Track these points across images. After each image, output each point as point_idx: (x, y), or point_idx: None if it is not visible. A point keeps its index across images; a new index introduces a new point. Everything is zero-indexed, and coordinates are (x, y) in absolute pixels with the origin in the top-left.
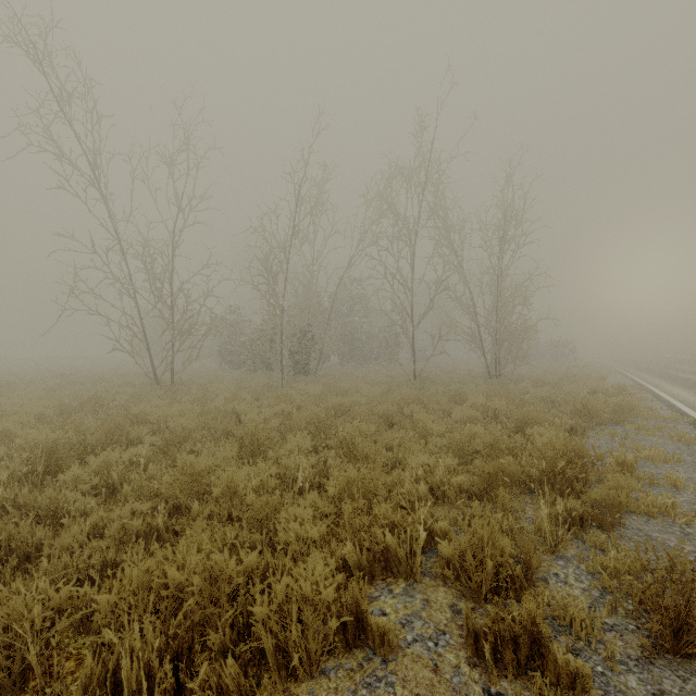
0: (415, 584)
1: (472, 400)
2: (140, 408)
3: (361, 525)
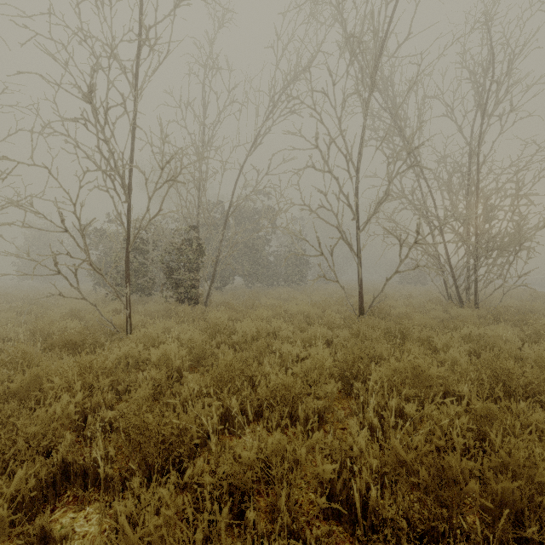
0: None
1: None
2: None
3: None
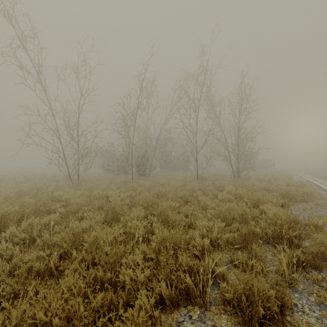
0: (206, 312)
1: (227, 189)
2: (58, 193)
3: (171, 270)
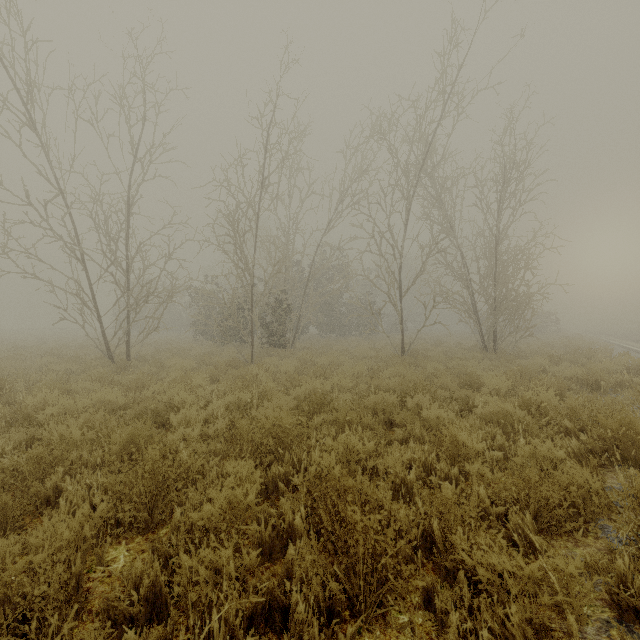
0: None
1: (492, 385)
2: (40, 398)
3: None
